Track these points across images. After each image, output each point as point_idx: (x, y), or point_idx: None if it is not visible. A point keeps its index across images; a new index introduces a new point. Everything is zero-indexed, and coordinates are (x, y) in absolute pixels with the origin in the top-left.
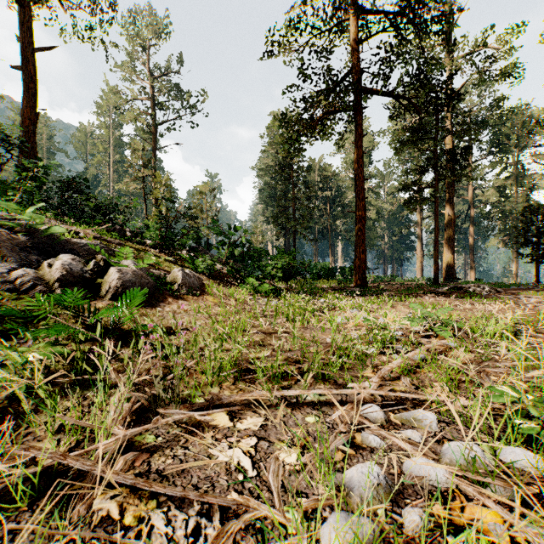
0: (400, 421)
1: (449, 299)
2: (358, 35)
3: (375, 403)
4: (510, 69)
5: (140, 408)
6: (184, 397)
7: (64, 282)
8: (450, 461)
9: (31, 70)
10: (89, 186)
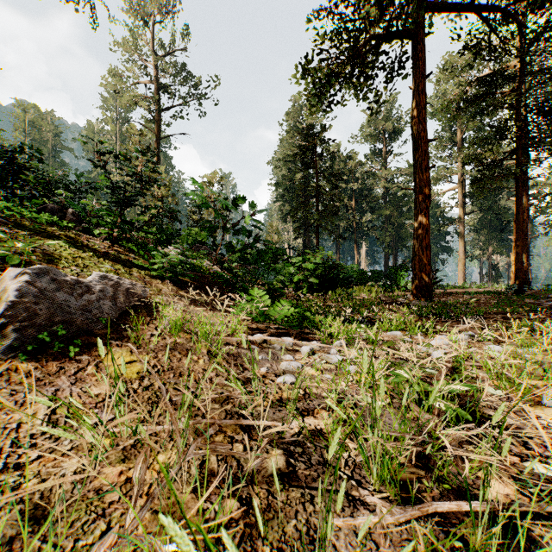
0: None
1: None
2: None
3: None
4: None
5: None
6: None
7: None
8: None
9: None
10: (40, 158)
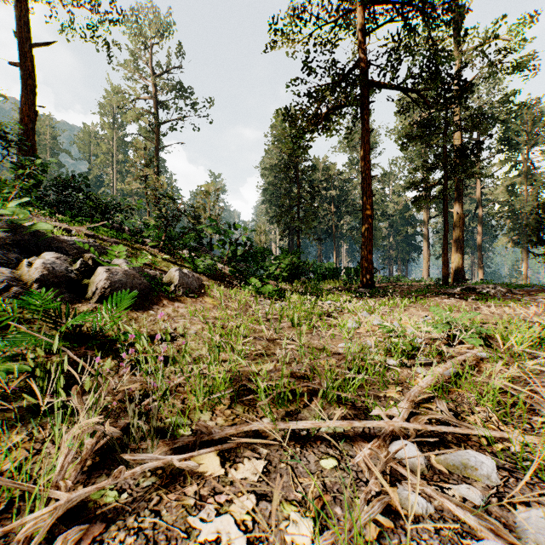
0: (446, 467)
1: (463, 301)
2: (365, 26)
3: (408, 439)
4: (523, 61)
5: (108, 443)
6: (166, 427)
7: (45, 283)
8: (537, 544)
9: (30, 67)
10: (88, 184)
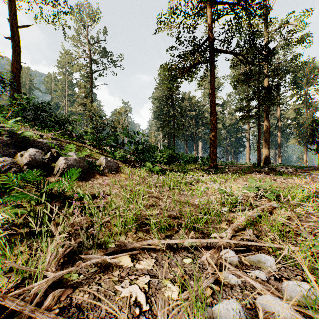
0: (249, 262)
1: (268, 176)
2: (212, 17)
3: (230, 248)
4: (303, 37)
5: (71, 251)
6: (101, 243)
7: (30, 166)
8: (291, 297)
9: (17, 40)
10: (52, 108)
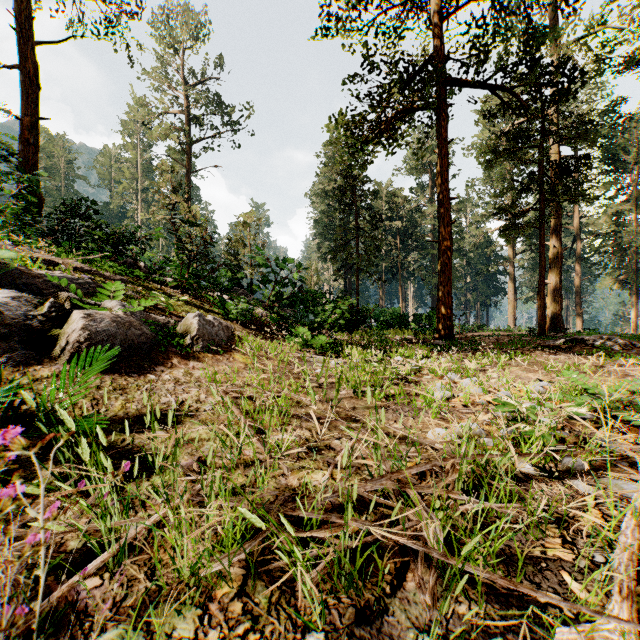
0: None
1: (575, 357)
2: (442, 10)
3: None
4: None
5: None
6: None
7: None
8: None
9: (31, 70)
10: (99, 211)
